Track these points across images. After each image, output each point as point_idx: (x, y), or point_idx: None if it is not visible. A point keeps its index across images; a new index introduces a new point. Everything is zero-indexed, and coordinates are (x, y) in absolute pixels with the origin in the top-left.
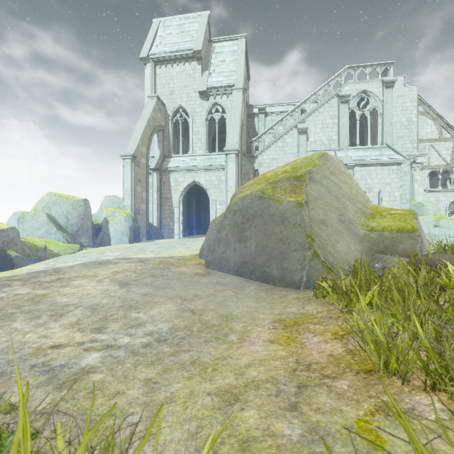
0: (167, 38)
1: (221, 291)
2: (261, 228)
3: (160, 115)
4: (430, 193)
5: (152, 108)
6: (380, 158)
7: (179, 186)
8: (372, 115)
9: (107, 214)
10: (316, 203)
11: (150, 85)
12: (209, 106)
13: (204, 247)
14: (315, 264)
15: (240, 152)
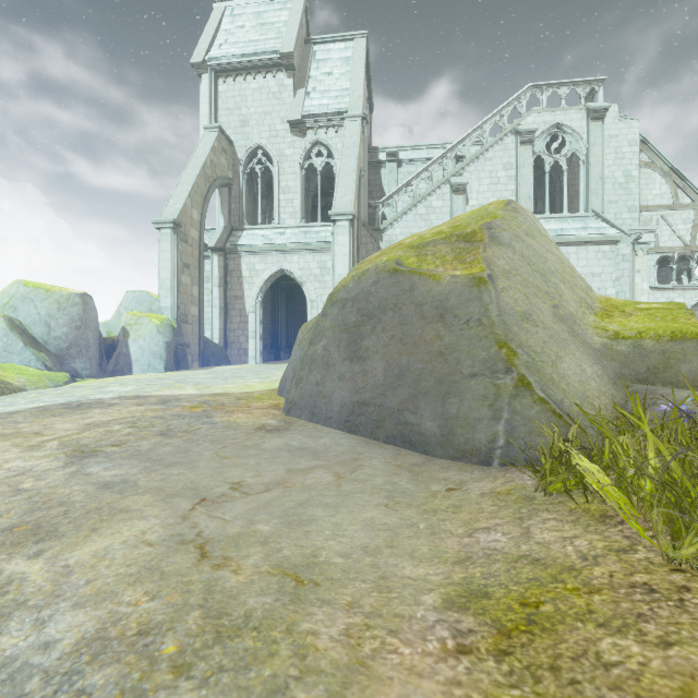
0: (236, 34)
1: (304, 473)
2: (396, 331)
3: (225, 160)
4: (660, 291)
5: (211, 147)
6: (584, 233)
7: (257, 277)
8: (569, 167)
9: (127, 321)
10: (508, 280)
11: (208, 110)
12: (306, 146)
13: (287, 376)
14: (524, 405)
15: (357, 219)
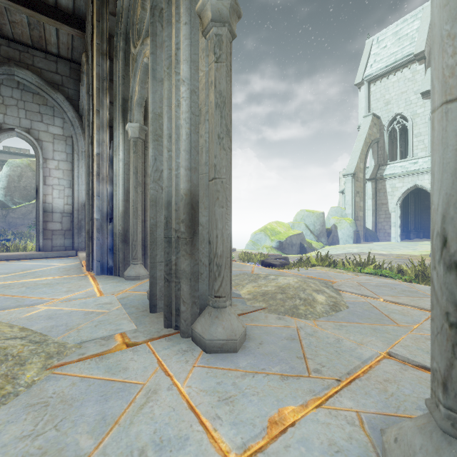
0: (381, 54)
1: None
2: None
3: (375, 129)
4: None
5: (368, 127)
6: None
7: (396, 191)
8: None
9: (335, 221)
10: None
11: (364, 104)
12: None
13: None
14: None
15: None
